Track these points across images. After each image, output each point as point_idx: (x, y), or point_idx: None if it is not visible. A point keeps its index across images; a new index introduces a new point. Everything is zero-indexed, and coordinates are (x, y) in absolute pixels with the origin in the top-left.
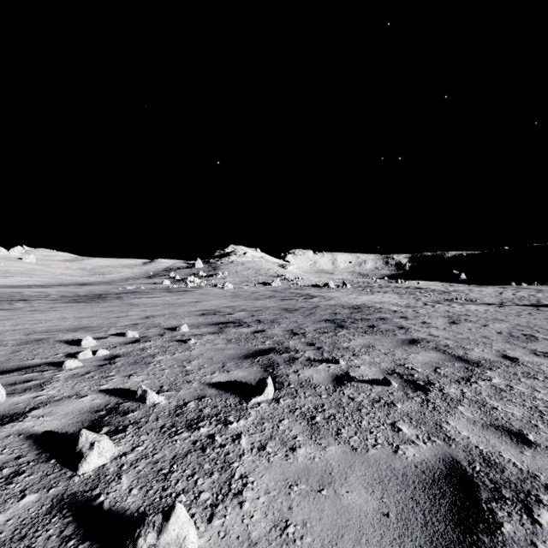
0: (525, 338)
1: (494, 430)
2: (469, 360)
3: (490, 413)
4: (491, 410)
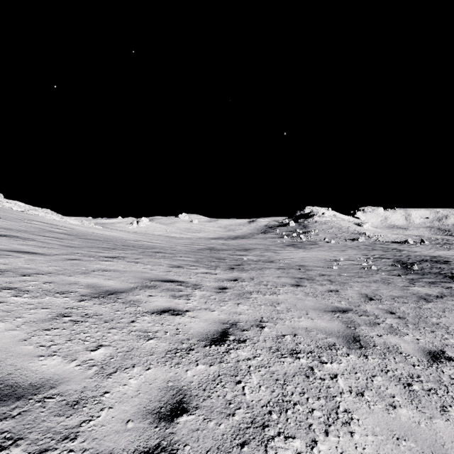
0: None
1: None
2: None
3: None
4: None
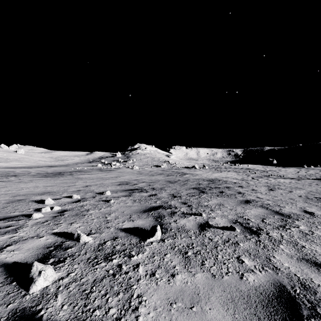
0: (316, 200)
1: (305, 262)
2: (283, 214)
3: (301, 250)
4: (301, 248)
